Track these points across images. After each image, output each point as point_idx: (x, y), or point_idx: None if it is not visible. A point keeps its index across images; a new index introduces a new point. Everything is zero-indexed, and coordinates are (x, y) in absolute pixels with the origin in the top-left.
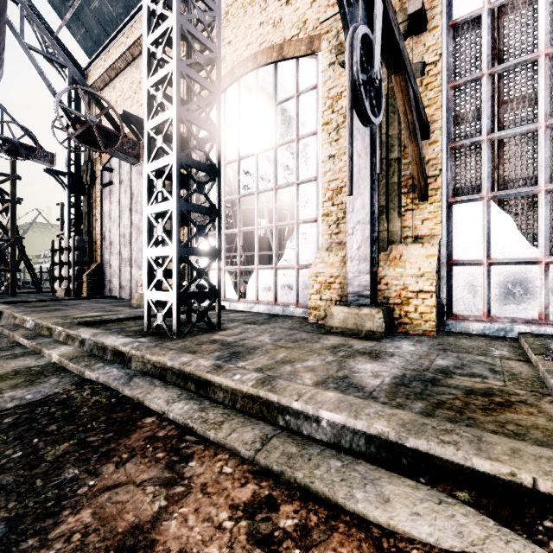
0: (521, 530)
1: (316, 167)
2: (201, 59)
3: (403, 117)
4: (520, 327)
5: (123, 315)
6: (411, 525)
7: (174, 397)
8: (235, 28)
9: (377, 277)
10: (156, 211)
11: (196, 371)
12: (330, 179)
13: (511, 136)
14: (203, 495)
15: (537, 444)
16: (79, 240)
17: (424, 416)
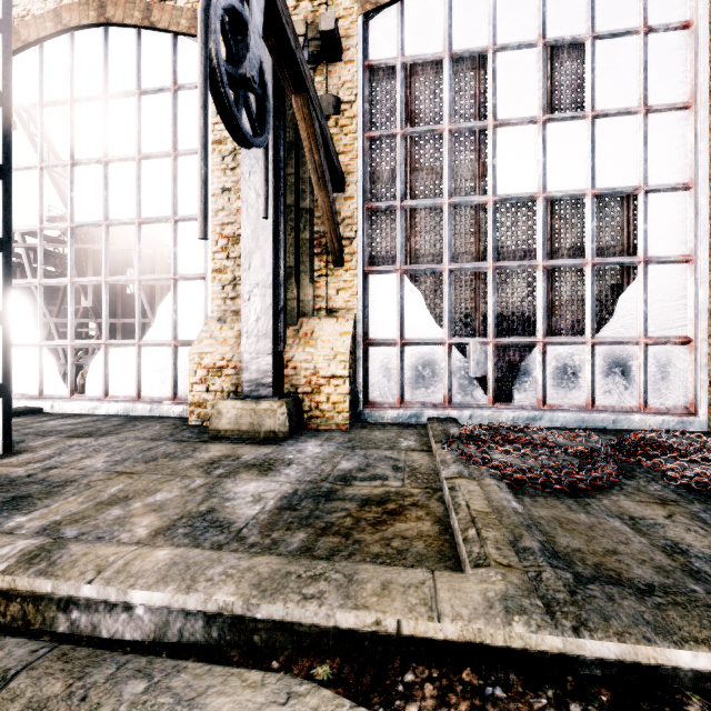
0: (379, 703)
1: None
2: None
3: (309, 156)
4: (429, 411)
5: None
6: None
7: None
8: None
9: (283, 359)
10: None
11: None
12: (224, 221)
13: (421, 207)
14: None
15: (417, 560)
16: None
17: (294, 559)
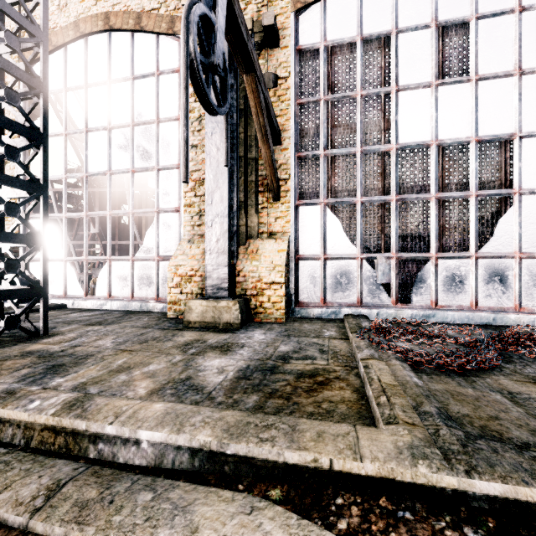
0: (318, 517)
1: (178, 154)
2: None
3: (255, 119)
4: (345, 309)
5: None
6: None
7: None
8: None
9: (236, 270)
10: None
11: None
12: (193, 169)
13: (339, 154)
14: None
15: (342, 418)
16: None
17: (252, 413)
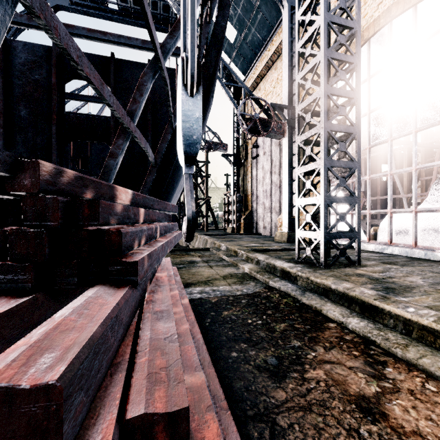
0: None
1: None
2: (343, 39)
3: None
4: None
5: (275, 247)
6: None
7: (346, 313)
8: None
9: None
10: (305, 170)
11: (362, 296)
12: None
13: None
14: (414, 398)
15: None
16: (238, 196)
17: None
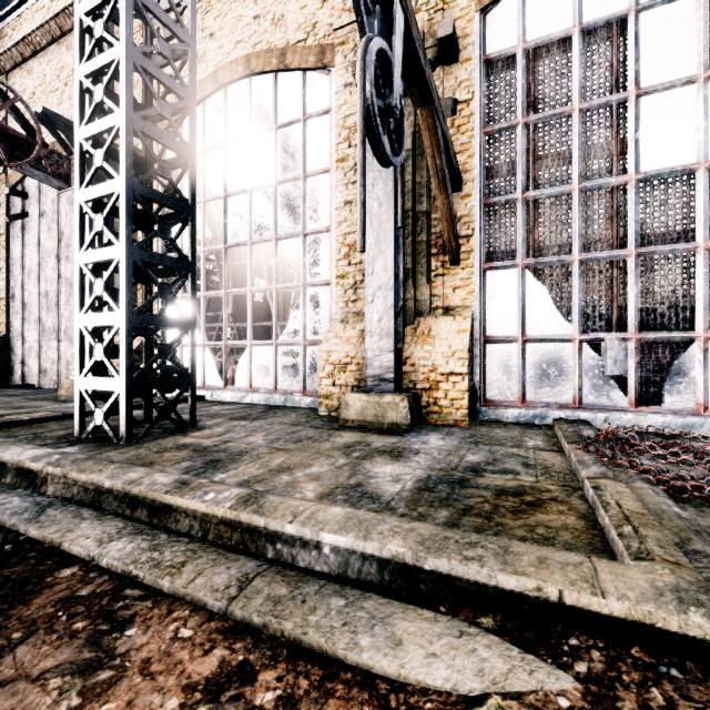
0: (546, 655)
1: (329, 214)
2: (166, 48)
3: (431, 162)
4: (555, 412)
5: (40, 414)
6: (426, 671)
7: (111, 534)
8: (220, 16)
9: (402, 357)
10: (94, 260)
11: (149, 491)
12: (346, 231)
13: (546, 196)
14: (143, 678)
15: (566, 548)
16: None
17: (447, 528)
